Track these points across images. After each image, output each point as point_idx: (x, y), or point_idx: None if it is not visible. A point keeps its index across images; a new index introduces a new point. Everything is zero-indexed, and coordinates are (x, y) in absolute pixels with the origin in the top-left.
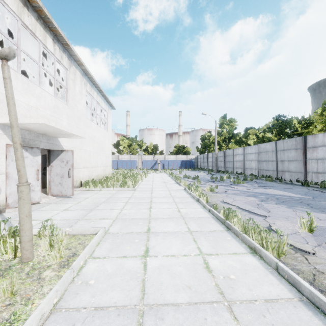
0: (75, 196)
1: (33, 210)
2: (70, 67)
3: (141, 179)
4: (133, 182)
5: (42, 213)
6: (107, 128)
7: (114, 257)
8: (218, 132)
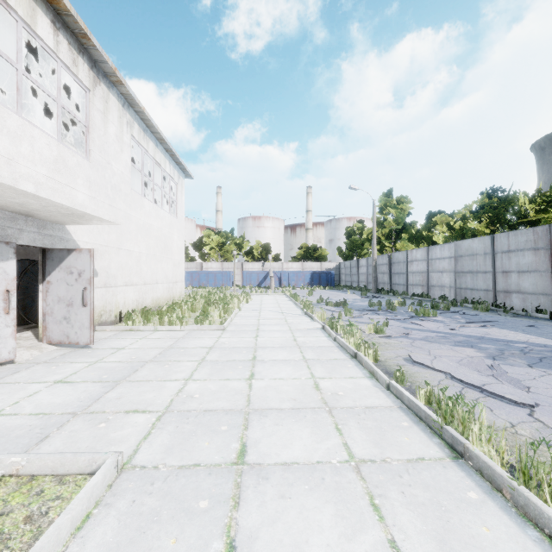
0: (97, 345)
1: None
2: (94, 85)
3: (239, 307)
4: (222, 312)
5: None
6: (177, 212)
7: None
8: (377, 220)
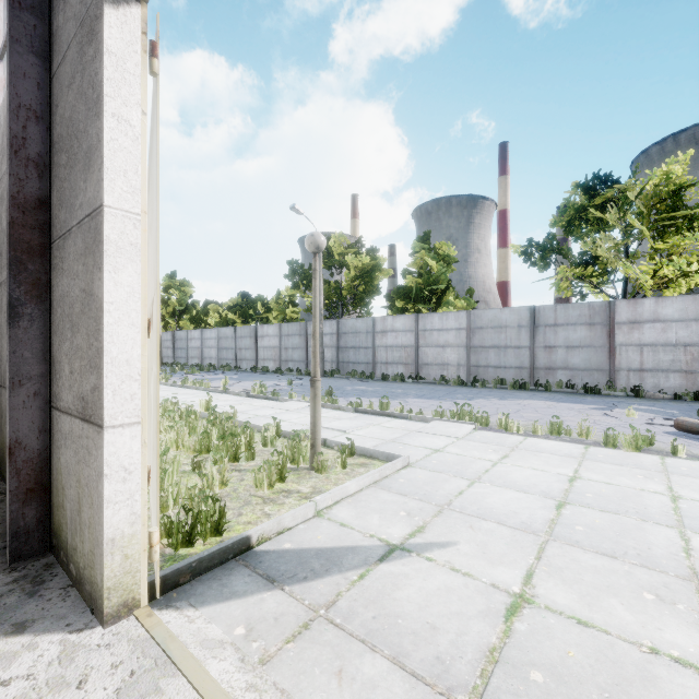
0: None
1: None
2: None
3: None
4: None
5: None
6: None
7: None
8: (162, 299)
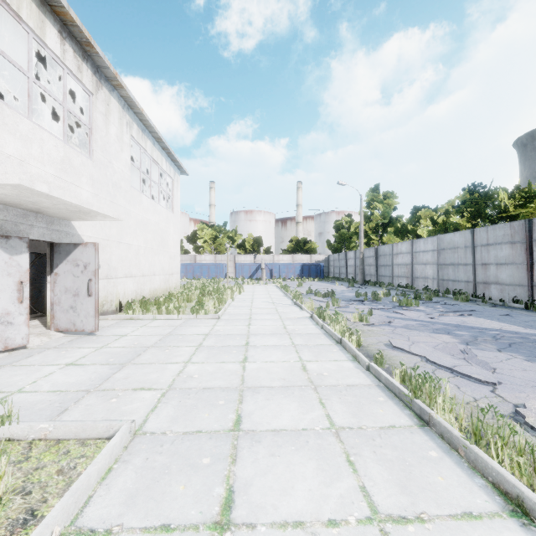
0: (101, 332)
1: (3, 365)
2: (97, 89)
3: (232, 297)
4: (217, 302)
5: (17, 372)
6: (173, 207)
7: (134, 532)
8: (364, 215)
